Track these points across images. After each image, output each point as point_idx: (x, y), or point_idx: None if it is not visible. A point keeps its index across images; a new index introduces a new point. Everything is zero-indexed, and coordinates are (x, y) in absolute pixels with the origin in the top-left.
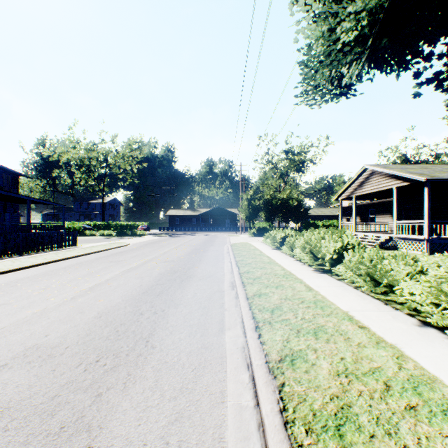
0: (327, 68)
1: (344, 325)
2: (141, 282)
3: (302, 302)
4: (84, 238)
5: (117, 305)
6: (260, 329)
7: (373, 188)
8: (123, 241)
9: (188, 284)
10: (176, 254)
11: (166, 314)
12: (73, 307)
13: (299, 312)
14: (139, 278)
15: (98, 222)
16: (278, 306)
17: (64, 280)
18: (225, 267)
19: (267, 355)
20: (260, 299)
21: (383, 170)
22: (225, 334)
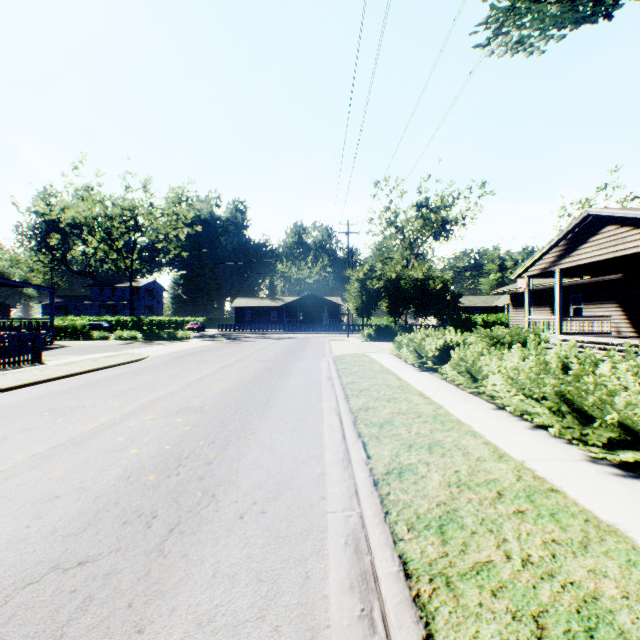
0: None
1: None
2: (9, 543)
3: None
4: (84, 344)
5: None
6: None
7: (604, 252)
8: (143, 350)
9: (182, 563)
10: (219, 384)
11: None
12: None
13: None
14: (30, 510)
15: (123, 318)
16: None
17: None
18: (324, 436)
19: None
20: None
21: (636, 214)
22: None
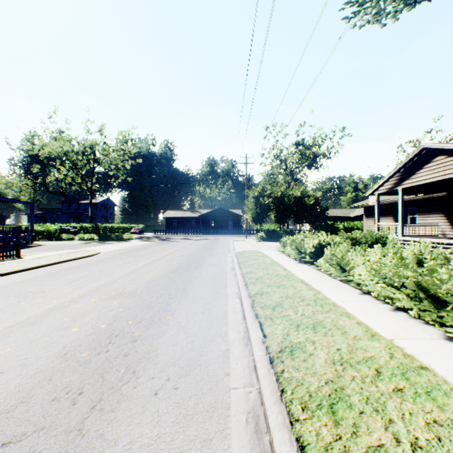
0: None
1: None
2: None
3: None
4: (55, 243)
5: None
6: None
7: (436, 176)
8: (97, 247)
9: (96, 444)
10: (149, 273)
11: None
12: None
13: None
14: None
15: (85, 225)
16: None
17: None
18: (229, 316)
19: None
20: None
21: None
22: None
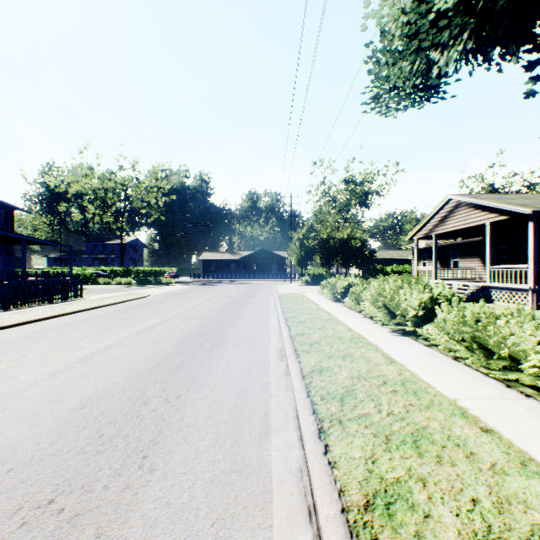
0: (409, 58)
1: (457, 427)
2: (155, 349)
3: (384, 383)
4: (96, 287)
5: (113, 387)
6: (326, 434)
7: (459, 224)
8: (143, 291)
9: (220, 352)
10: (207, 308)
11: (183, 403)
12: (46, 391)
13: (383, 401)
14: (153, 344)
15: (115, 268)
16: (350, 391)
17: (49, 346)
18: (270, 327)
19: (342, 494)
20: (322, 377)
21: (474, 201)
22: (270, 441)
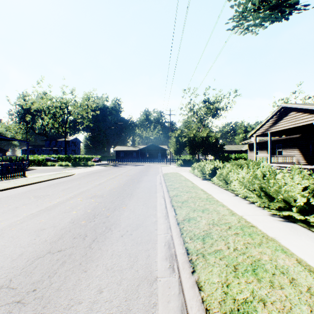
0: None
1: None
2: (29, 244)
3: None
4: (43, 168)
5: None
6: None
7: (290, 124)
8: (72, 170)
9: (99, 251)
10: (109, 185)
11: None
12: None
13: None
14: (34, 233)
15: (61, 156)
16: None
17: None
18: (157, 207)
19: None
20: None
21: (304, 106)
22: None
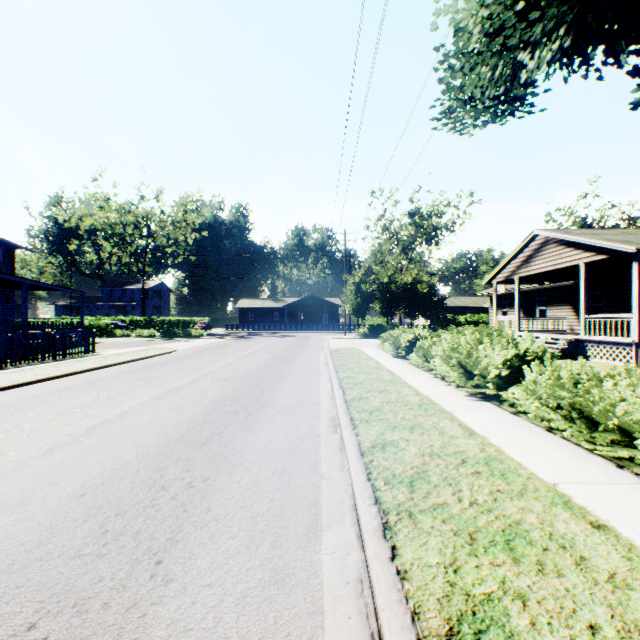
0: (490, 61)
1: (560, 522)
2: (179, 417)
3: (464, 463)
4: (112, 341)
5: (124, 467)
6: (393, 532)
7: (547, 265)
8: (169, 345)
9: (258, 421)
10: (245, 366)
11: (210, 488)
12: (40, 472)
13: (464, 486)
14: (177, 410)
15: (136, 318)
16: (421, 473)
17: (49, 413)
18: (321, 389)
19: (416, 618)
20: (385, 454)
21: (565, 237)
22: (320, 540)
